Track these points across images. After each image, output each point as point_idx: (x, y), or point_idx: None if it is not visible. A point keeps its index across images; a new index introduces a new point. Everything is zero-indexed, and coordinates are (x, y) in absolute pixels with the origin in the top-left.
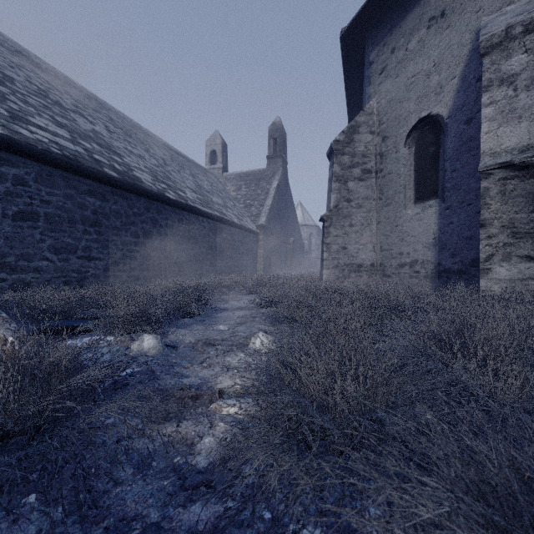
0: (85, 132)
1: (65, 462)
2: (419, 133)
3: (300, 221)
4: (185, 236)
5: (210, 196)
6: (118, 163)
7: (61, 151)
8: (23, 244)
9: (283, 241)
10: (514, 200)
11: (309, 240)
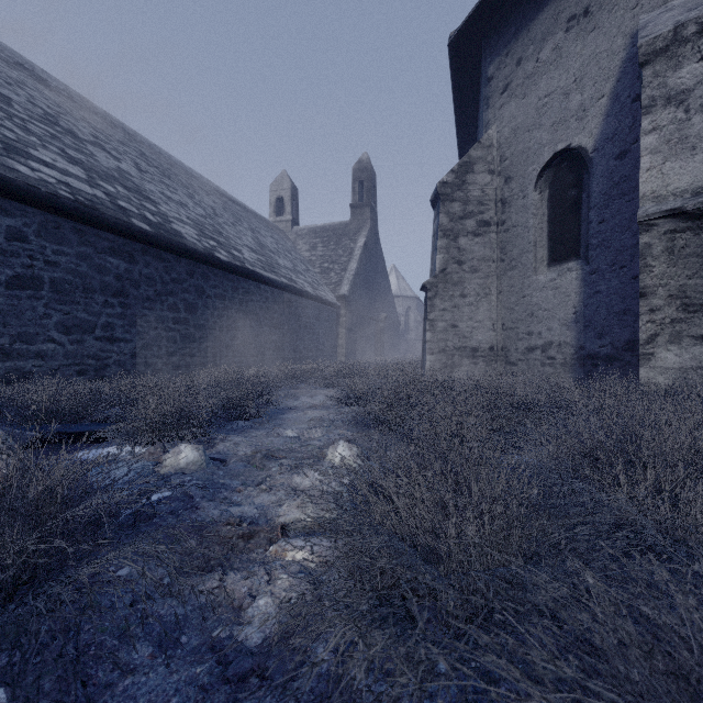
0: (107, 170)
1: (53, 637)
2: (554, 173)
3: (395, 291)
4: (242, 310)
5: (275, 257)
6: (151, 213)
7: (73, 195)
8: (21, 321)
9: (372, 317)
10: (686, 261)
11: (407, 316)
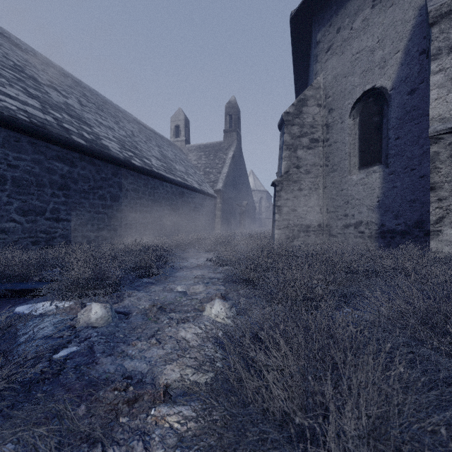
0: (57, 103)
1: None
2: (363, 105)
3: (252, 187)
4: (150, 199)
5: (174, 164)
6: (87, 132)
7: (29, 118)
8: None
9: (237, 204)
10: None
11: (260, 203)
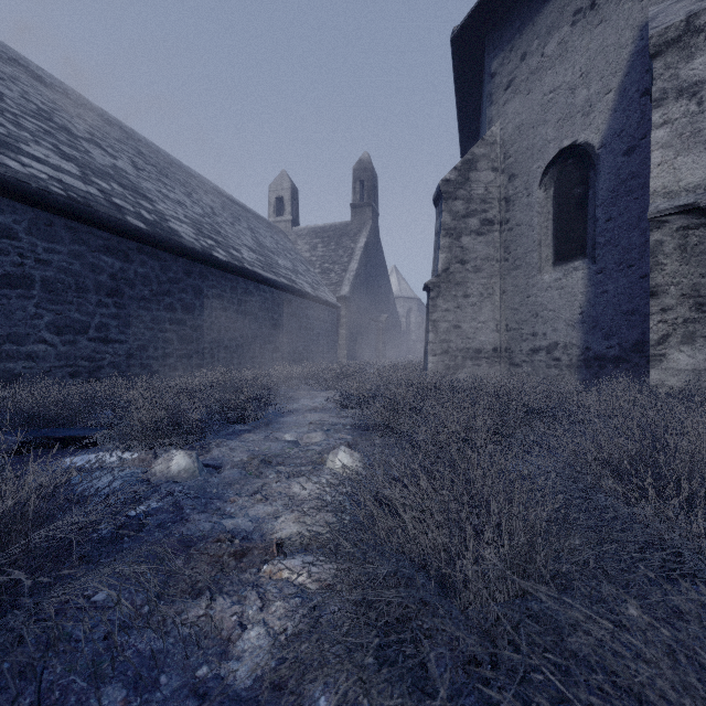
0: (102, 167)
1: (12, 678)
2: (559, 170)
3: (396, 292)
4: (240, 311)
5: (275, 257)
6: (147, 211)
7: (65, 191)
8: (11, 321)
9: (372, 318)
10: (699, 258)
11: (408, 318)
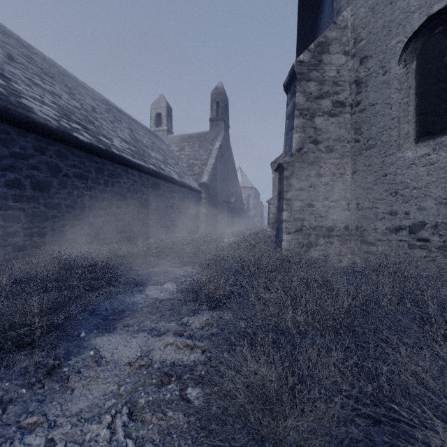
0: None
1: None
2: (424, 41)
3: (240, 183)
4: (107, 191)
5: (148, 150)
6: None
7: None
8: None
9: (225, 200)
10: None
11: (248, 201)
